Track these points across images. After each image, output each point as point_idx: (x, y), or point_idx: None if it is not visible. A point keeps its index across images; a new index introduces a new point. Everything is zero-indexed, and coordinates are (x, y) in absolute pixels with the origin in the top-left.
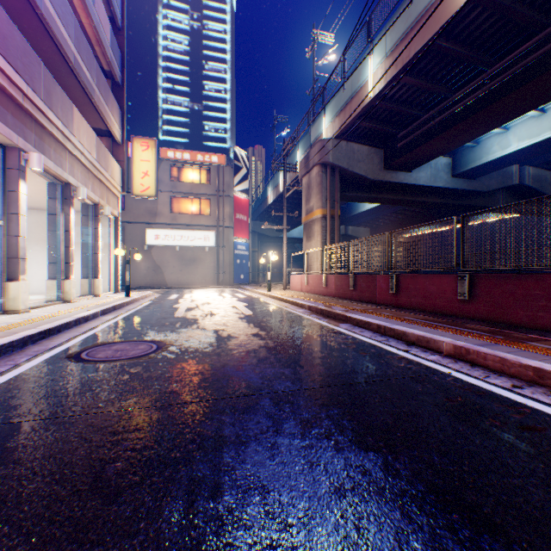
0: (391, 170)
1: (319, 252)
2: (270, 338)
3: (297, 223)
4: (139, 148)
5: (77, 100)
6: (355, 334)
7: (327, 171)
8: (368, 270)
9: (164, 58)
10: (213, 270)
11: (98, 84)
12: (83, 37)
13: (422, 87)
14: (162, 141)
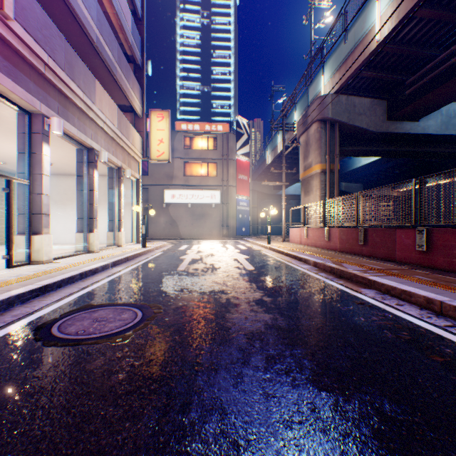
0: (395, 121)
1: (318, 206)
2: (278, 310)
3: (292, 181)
4: (155, 119)
5: (104, 80)
6: (392, 309)
7: (326, 127)
8: (384, 224)
9: (180, 52)
10: (219, 224)
11: (119, 64)
12: (105, 21)
13: (443, 18)
14: (179, 120)
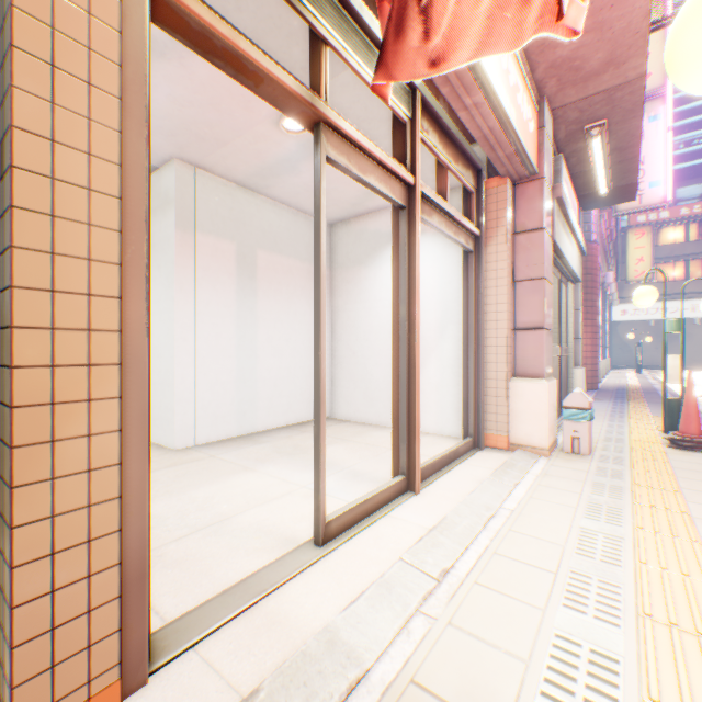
0: None
1: None
2: None
3: None
4: (630, 238)
5: None
6: None
7: None
8: None
9: None
10: None
11: None
12: None
13: None
14: None
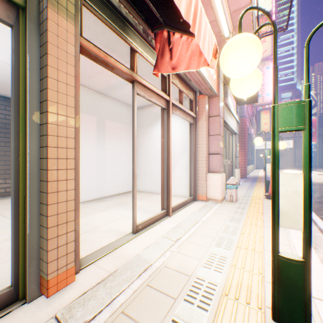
0: None
1: None
2: None
3: None
4: (262, 114)
5: None
6: None
7: None
8: None
9: None
10: (291, 160)
11: None
12: None
13: None
14: None
